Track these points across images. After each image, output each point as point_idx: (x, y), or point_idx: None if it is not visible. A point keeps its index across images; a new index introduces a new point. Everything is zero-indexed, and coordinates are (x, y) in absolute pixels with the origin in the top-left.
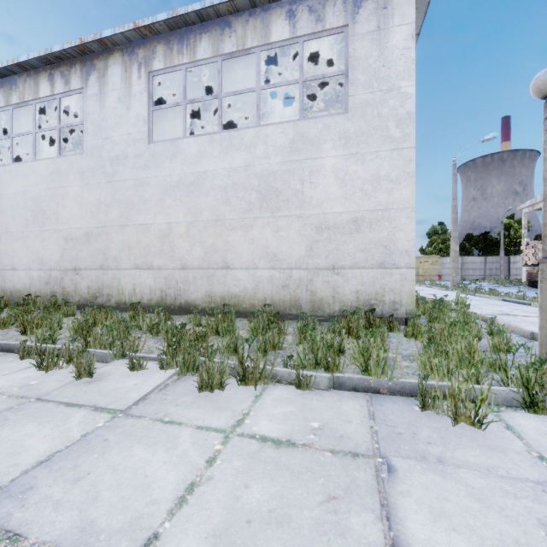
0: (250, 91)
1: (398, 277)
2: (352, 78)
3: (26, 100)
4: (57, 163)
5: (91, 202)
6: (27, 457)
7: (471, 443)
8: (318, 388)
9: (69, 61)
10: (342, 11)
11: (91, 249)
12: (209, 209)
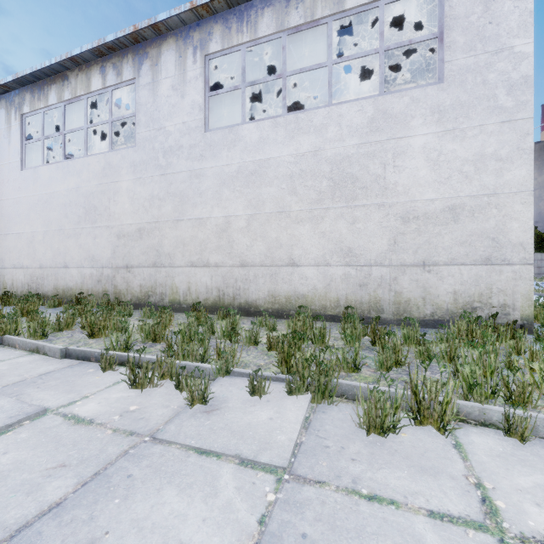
0: (320, 66)
1: (510, 275)
2: (448, 40)
3: (78, 95)
4: (109, 158)
5: (143, 196)
6: None
7: None
8: (535, 435)
9: (121, 51)
10: None
11: (143, 245)
12: (273, 200)
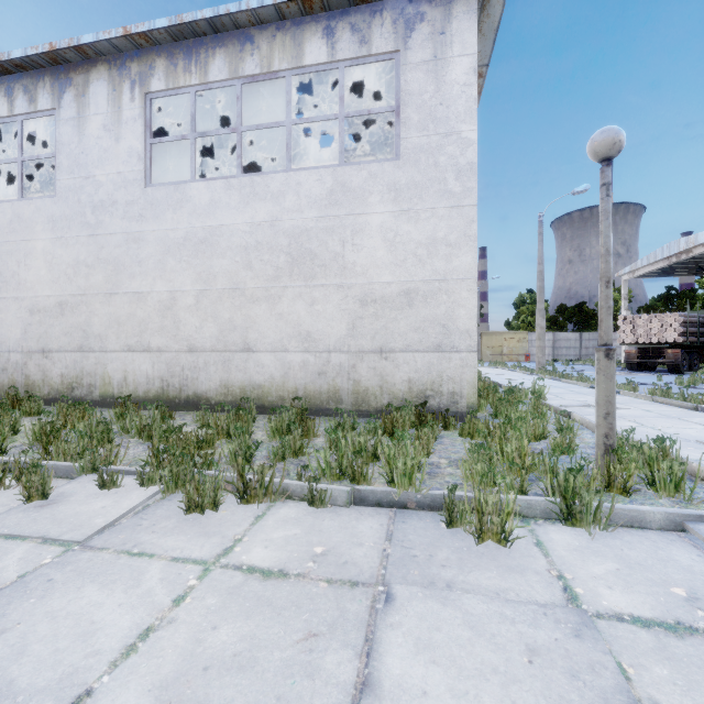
0: (278, 125)
1: (458, 362)
2: (404, 116)
3: None
4: (18, 208)
5: (65, 261)
6: None
7: (490, 563)
8: (335, 504)
9: (35, 71)
10: (391, 33)
11: (65, 324)
12: (225, 275)
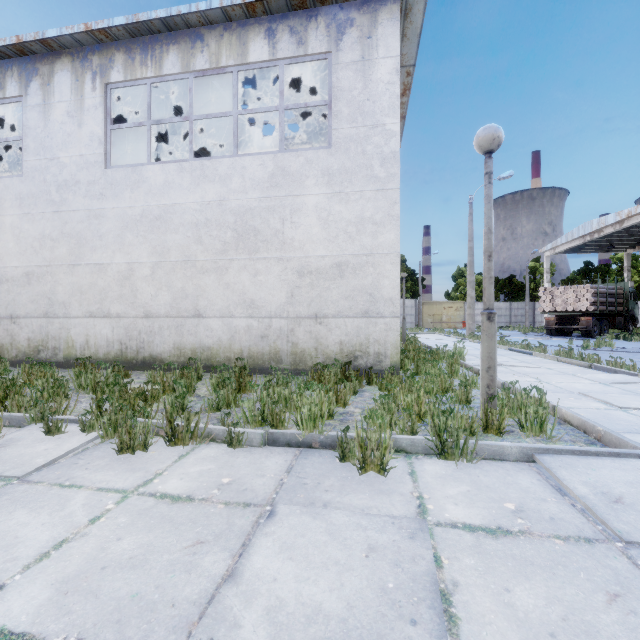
0: (226, 115)
1: (383, 327)
2: (336, 110)
3: None
4: None
5: (32, 235)
6: None
7: (366, 488)
8: (252, 445)
9: (4, 61)
10: (325, 36)
11: (32, 292)
12: (178, 249)
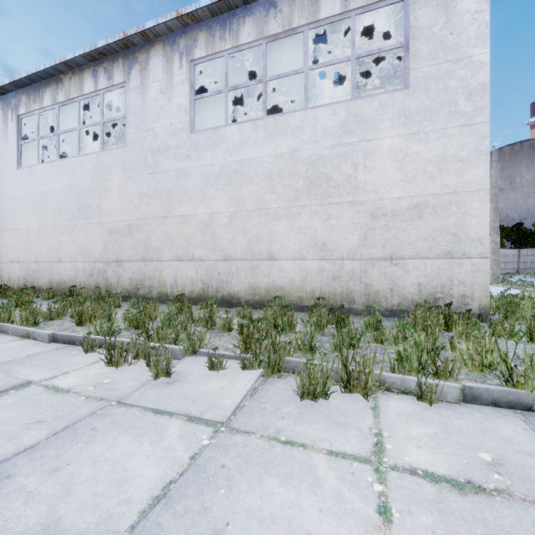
0: (297, 72)
1: (469, 268)
2: (413, 49)
3: (72, 97)
4: (101, 157)
5: (133, 194)
6: (137, 489)
7: None
8: (444, 400)
9: (112, 56)
10: None
11: (133, 241)
12: (253, 198)
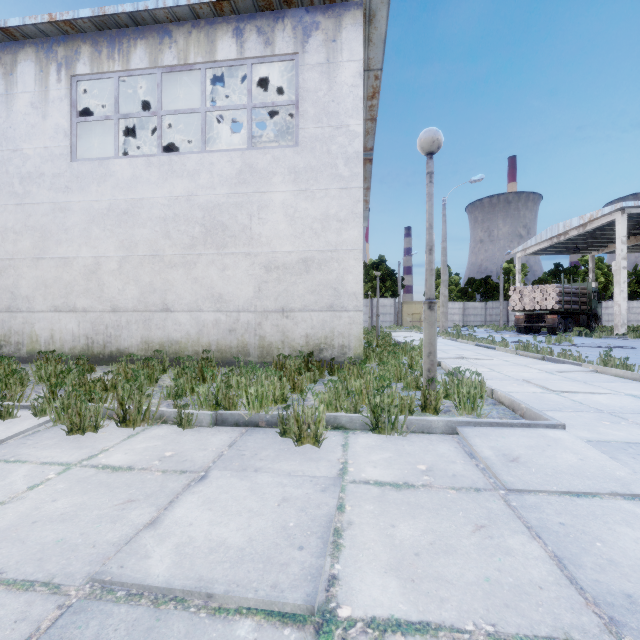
0: (194, 111)
1: (347, 320)
2: (302, 110)
3: None
4: None
5: None
6: None
7: (298, 457)
8: (201, 426)
9: None
10: (292, 37)
11: None
12: (146, 243)
